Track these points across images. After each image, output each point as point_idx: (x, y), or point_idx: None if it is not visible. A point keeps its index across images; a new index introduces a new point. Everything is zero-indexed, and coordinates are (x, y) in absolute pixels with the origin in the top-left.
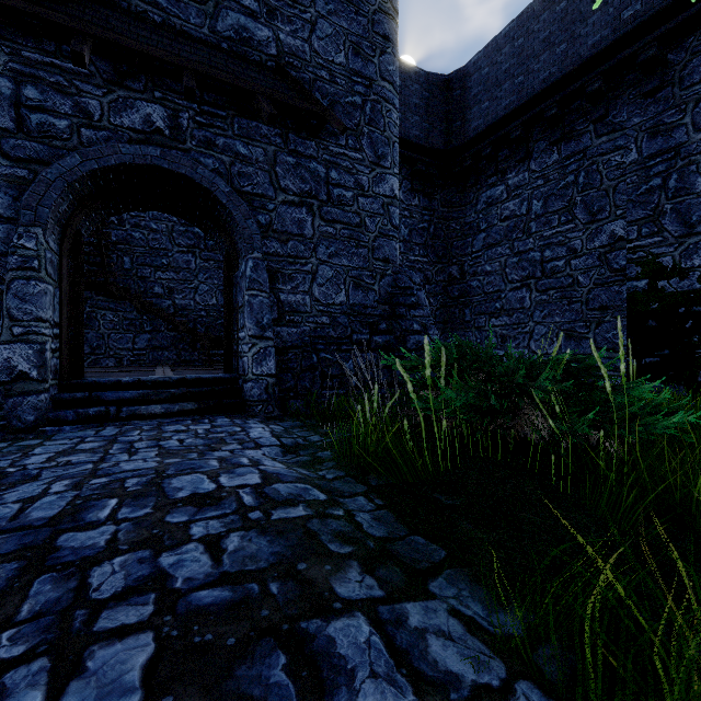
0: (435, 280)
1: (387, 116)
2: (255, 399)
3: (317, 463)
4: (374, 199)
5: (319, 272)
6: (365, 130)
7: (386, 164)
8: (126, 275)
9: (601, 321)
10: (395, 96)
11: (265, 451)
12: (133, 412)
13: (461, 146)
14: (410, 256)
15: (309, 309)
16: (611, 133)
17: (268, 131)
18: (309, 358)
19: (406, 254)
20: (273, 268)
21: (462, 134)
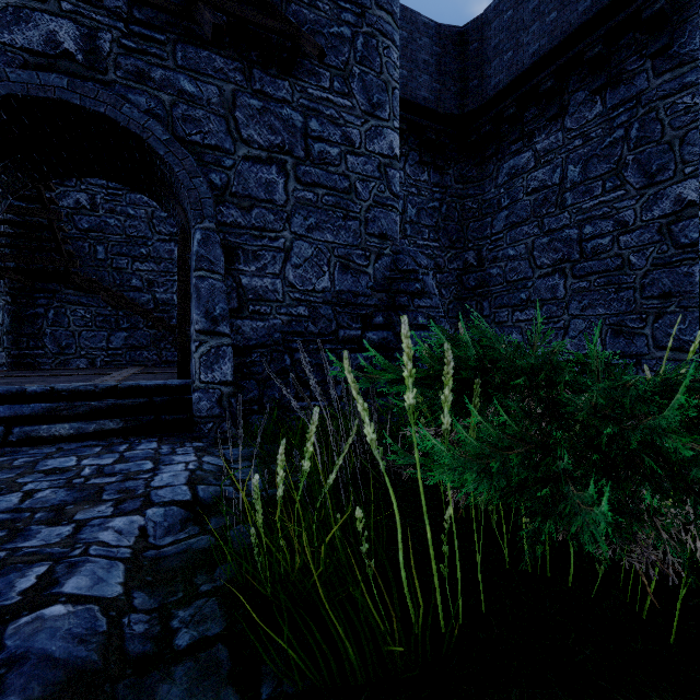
0: (447, 269)
1: (384, 54)
2: (204, 414)
3: (208, 564)
4: (367, 159)
5: (294, 249)
6: (355, 71)
7: (383, 115)
8: (99, 266)
9: (663, 312)
10: (396, 31)
11: (149, 520)
12: (27, 434)
13: (479, 108)
14: (418, 240)
15: (281, 297)
16: (677, 67)
17: (225, 65)
18: (280, 360)
19: (414, 238)
20: (231, 243)
21: (480, 94)
